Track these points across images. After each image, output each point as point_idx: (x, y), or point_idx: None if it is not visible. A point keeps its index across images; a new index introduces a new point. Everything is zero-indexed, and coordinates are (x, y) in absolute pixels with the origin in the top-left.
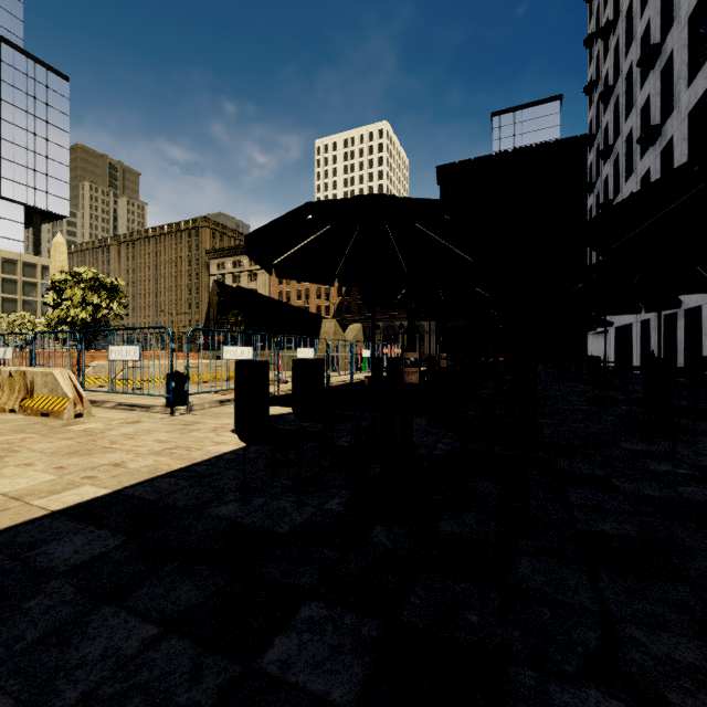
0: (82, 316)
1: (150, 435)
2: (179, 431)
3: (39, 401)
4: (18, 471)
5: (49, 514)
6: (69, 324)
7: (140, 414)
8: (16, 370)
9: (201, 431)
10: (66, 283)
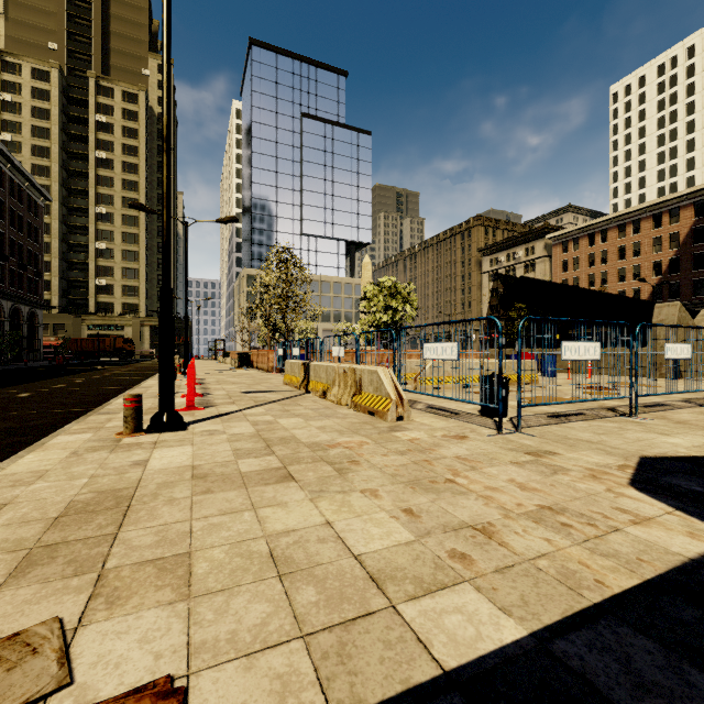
0: (384, 319)
1: (496, 468)
2: (533, 466)
3: (365, 398)
4: (365, 503)
5: (439, 679)
6: (375, 327)
7: (459, 425)
8: (348, 367)
9: (571, 474)
10: (373, 292)
